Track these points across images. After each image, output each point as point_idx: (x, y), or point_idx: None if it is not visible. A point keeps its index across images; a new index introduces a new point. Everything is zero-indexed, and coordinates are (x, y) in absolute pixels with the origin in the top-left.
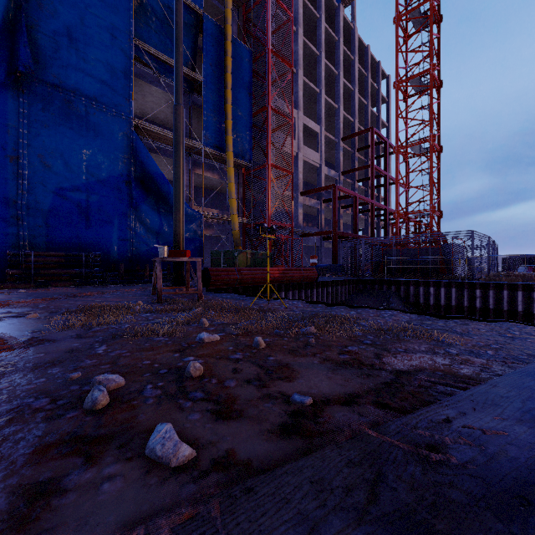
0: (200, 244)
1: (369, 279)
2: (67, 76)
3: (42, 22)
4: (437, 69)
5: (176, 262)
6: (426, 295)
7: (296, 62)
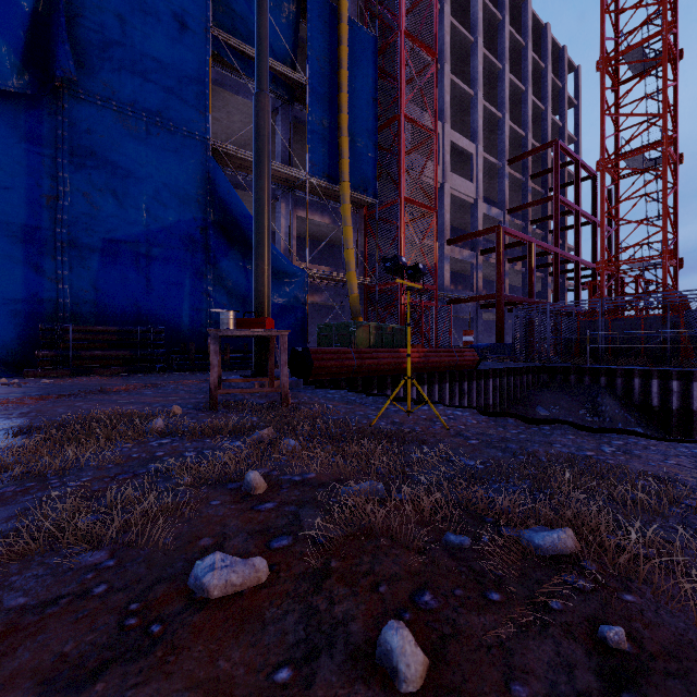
0: (303, 315)
1: (559, 366)
2: (121, 83)
3: (88, 10)
4: (672, 33)
5: (258, 338)
6: (664, 393)
7: (440, 54)
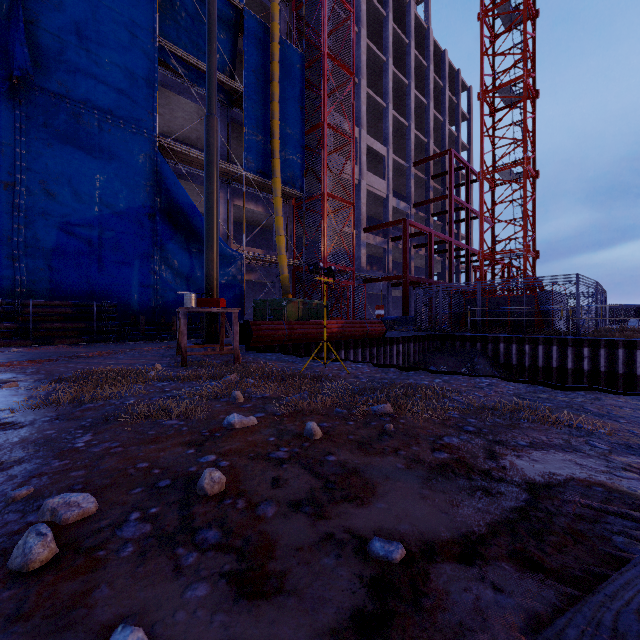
0: (240, 291)
1: (448, 335)
2: (75, 83)
3: (44, 16)
4: (532, 76)
5: (209, 313)
6: (520, 354)
7: (358, 70)
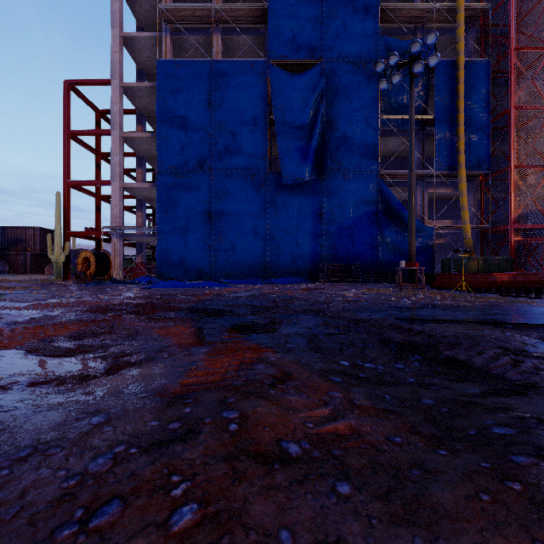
0: (431, 253)
1: None
2: (343, 161)
3: (331, 136)
4: None
5: (410, 269)
6: None
7: None
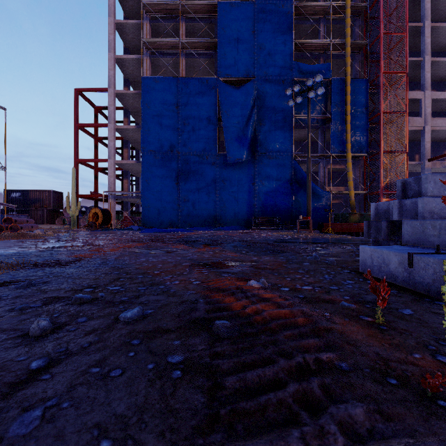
0: (329, 210)
1: None
2: (268, 146)
3: (261, 130)
4: None
5: (307, 220)
6: None
7: (422, 51)
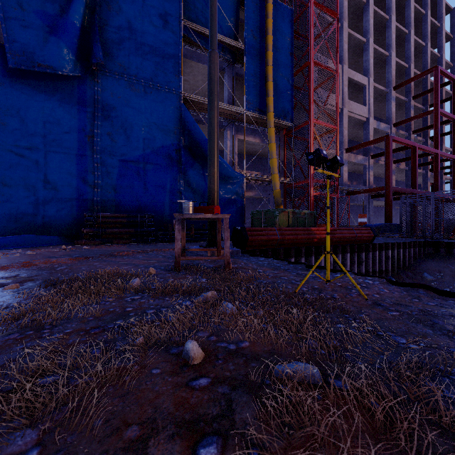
0: (241, 205)
1: (442, 241)
2: (129, 63)
3: (111, 21)
4: None
5: (210, 220)
6: None
7: (340, 15)
